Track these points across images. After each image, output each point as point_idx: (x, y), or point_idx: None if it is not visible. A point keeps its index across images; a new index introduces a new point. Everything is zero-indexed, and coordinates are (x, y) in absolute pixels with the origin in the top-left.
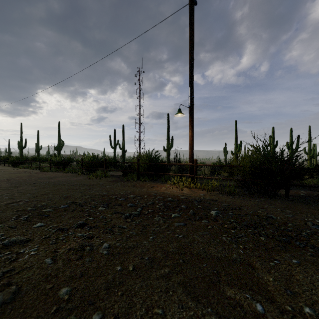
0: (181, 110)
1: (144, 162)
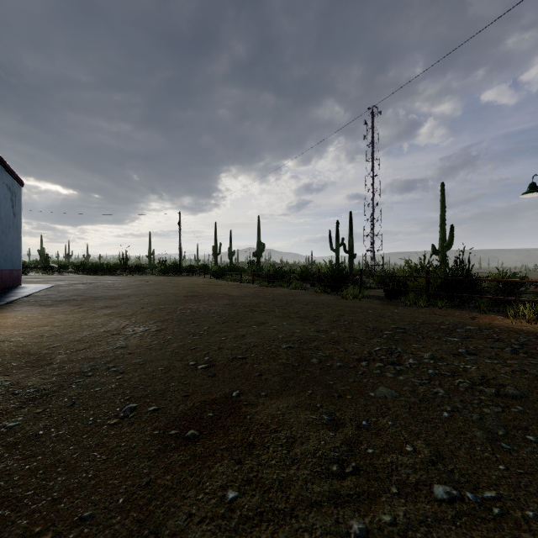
0: (537, 186)
1: (441, 277)
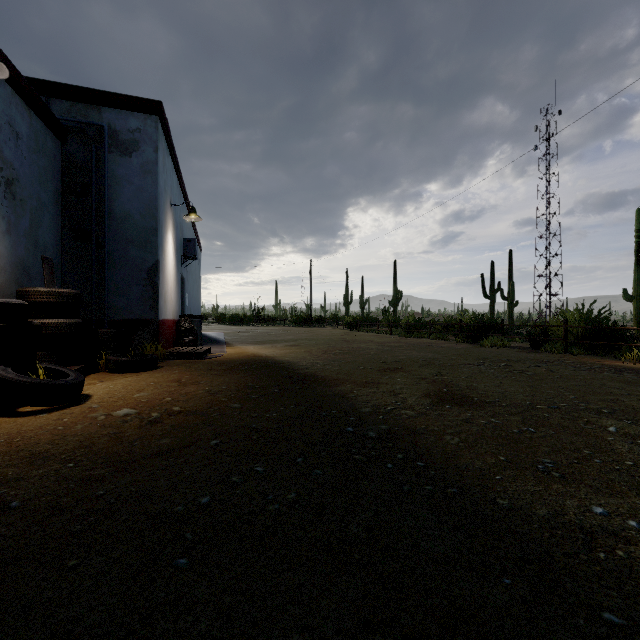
0: None
1: (578, 326)
